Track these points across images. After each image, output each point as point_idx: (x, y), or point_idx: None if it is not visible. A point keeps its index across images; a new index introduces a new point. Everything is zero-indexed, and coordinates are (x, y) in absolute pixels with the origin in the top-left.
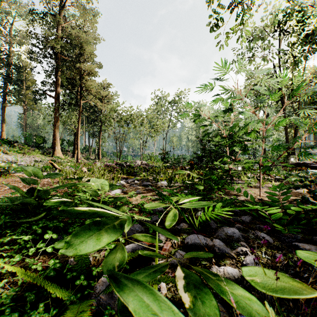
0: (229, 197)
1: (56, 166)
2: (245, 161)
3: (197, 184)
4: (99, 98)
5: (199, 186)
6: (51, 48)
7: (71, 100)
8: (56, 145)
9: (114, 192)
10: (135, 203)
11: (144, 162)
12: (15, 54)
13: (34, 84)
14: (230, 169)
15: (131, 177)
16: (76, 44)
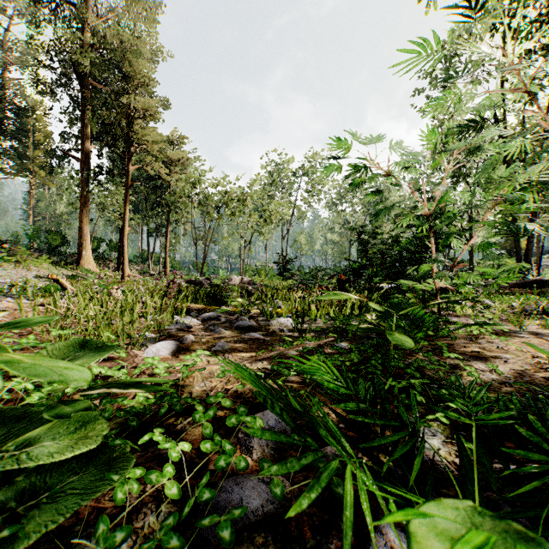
0: (467, 365)
1: (66, 286)
2: (507, 267)
3: (391, 333)
4: (166, 164)
5: (400, 340)
6: (74, 67)
7: (111, 164)
8: (84, 249)
9: (154, 349)
10: (203, 390)
11: (246, 279)
12: (15, 86)
13: (50, 140)
14: (437, 290)
15: (214, 308)
16: (121, 62)
